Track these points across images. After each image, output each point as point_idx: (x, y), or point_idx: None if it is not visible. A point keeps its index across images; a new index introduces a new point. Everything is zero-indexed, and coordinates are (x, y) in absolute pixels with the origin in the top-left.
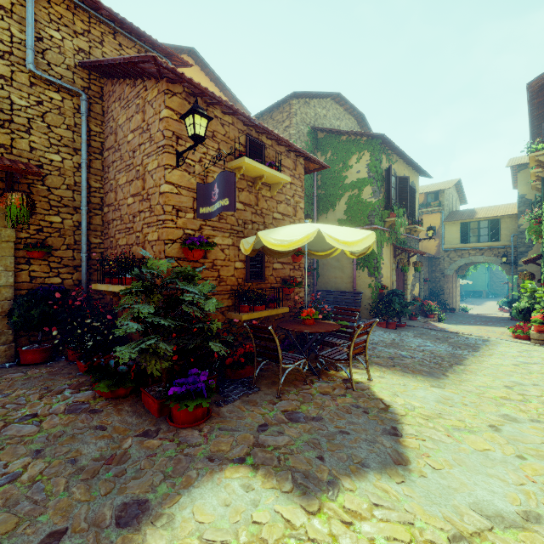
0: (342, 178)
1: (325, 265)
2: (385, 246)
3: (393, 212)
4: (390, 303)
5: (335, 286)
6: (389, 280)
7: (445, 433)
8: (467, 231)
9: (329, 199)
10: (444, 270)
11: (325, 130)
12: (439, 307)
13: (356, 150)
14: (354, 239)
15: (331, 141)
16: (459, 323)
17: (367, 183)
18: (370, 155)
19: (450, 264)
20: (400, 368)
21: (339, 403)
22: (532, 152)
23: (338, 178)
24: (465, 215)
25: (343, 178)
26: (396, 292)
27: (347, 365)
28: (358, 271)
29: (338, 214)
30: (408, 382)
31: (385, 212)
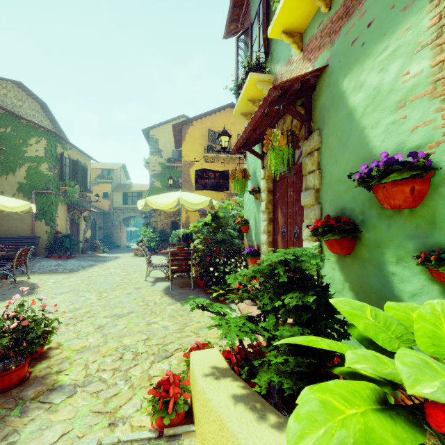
0: (22, 152)
1: (5, 217)
2: (60, 205)
3: (66, 183)
4: (62, 243)
5: (15, 234)
6: (64, 228)
7: (58, 284)
8: (127, 198)
9: (9, 164)
10: (114, 221)
11: (5, 108)
12: (109, 245)
13: (35, 134)
14: (17, 205)
15: (12, 120)
16: (117, 253)
17: (45, 160)
18: (47, 142)
19: (117, 217)
20: (53, 272)
21: (4, 288)
22: (147, 163)
23: (19, 150)
24: (126, 187)
25: (24, 151)
26: (68, 236)
27: (16, 277)
28: (37, 222)
29: (19, 178)
30: (53, 276)
31: (60, 182)
